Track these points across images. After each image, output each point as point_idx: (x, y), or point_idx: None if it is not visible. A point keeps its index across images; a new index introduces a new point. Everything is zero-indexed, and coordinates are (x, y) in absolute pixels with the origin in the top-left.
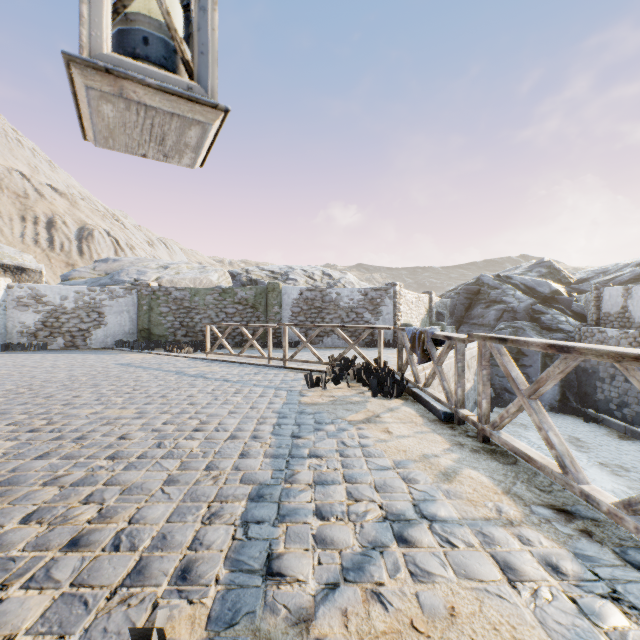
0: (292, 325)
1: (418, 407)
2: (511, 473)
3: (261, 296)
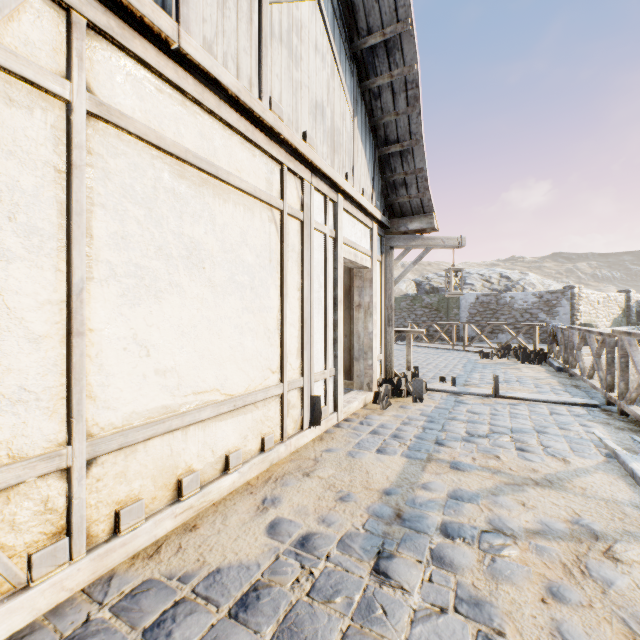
0: (470, 323)
1: (548, 368)
2: (569, 381)
3: (443, 301)
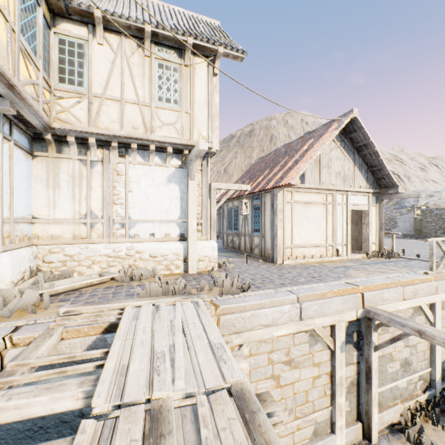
0: None
1: None
2: None
3: None
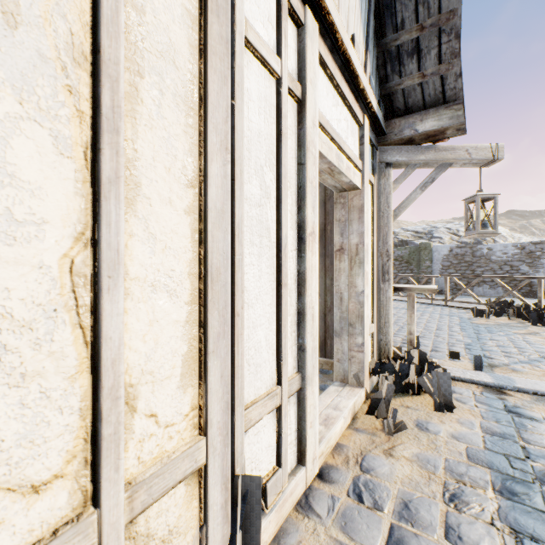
0: (452, 276)
1: None
2: None
3: (414, 254)
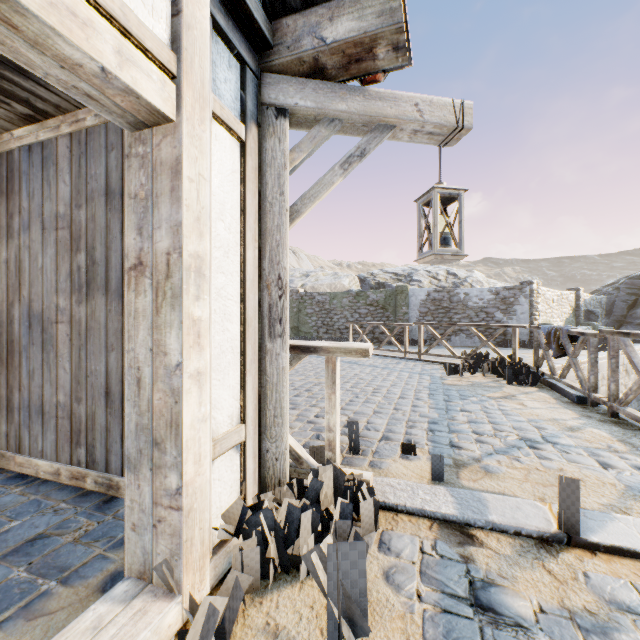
0: (427, 324)
1: (552, 393)
2: (630, 434)
3: (390, 298)
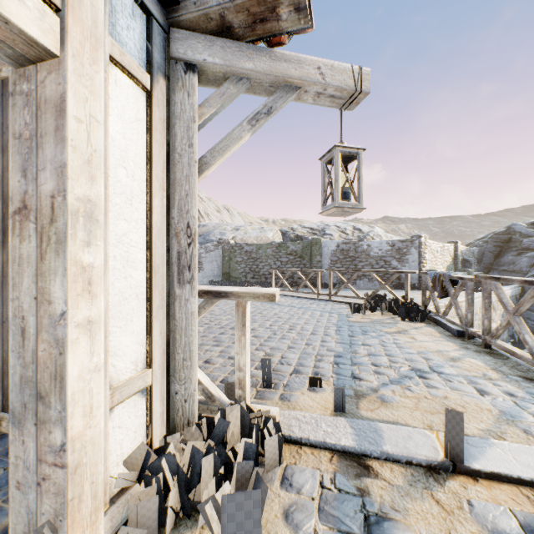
0: (336, 270)
1: (437, 328)
2: (500, 362)
3: (306, 248)
